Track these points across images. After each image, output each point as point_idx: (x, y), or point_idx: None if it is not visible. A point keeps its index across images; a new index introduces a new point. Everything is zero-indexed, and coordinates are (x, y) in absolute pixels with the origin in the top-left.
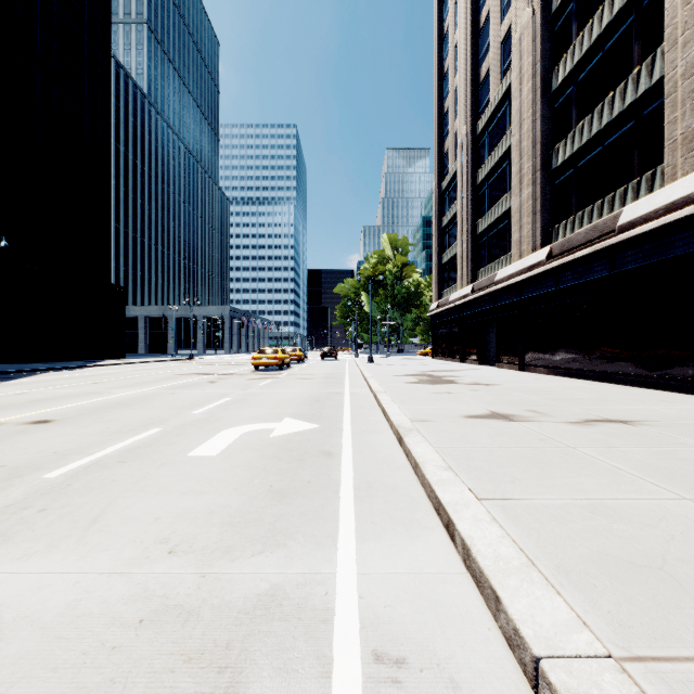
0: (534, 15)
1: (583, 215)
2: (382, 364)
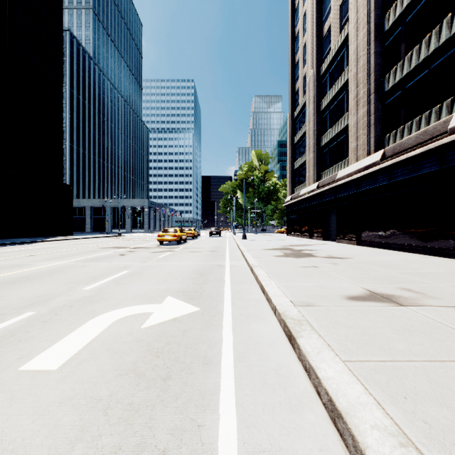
0: None
1: (412, 124)
2: (252, 240)
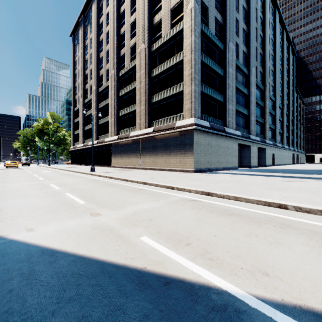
0: (95, 90)
1: (102, 136)
2: (54, 166)
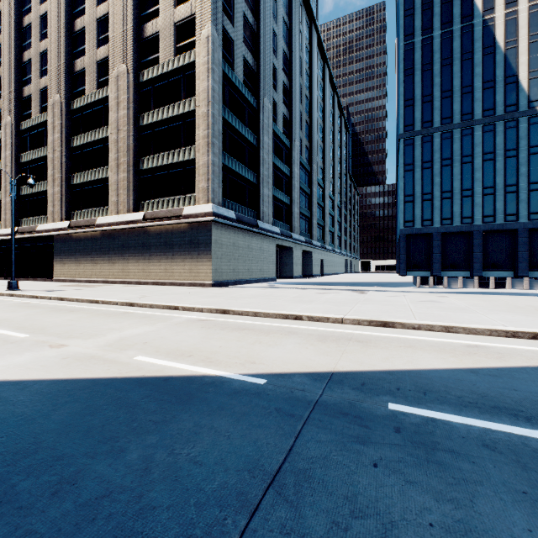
0: (12, 123)
1: (31, 220)
2: None
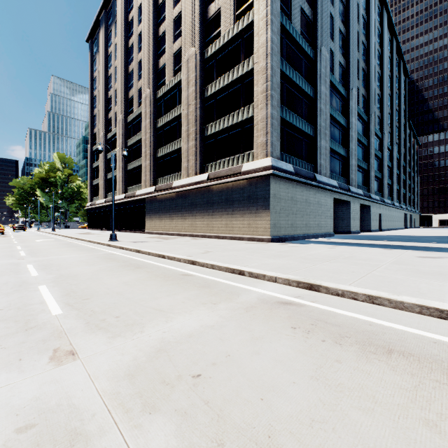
0: (122, 119)
1: (133, 188)
2: (61, 232)
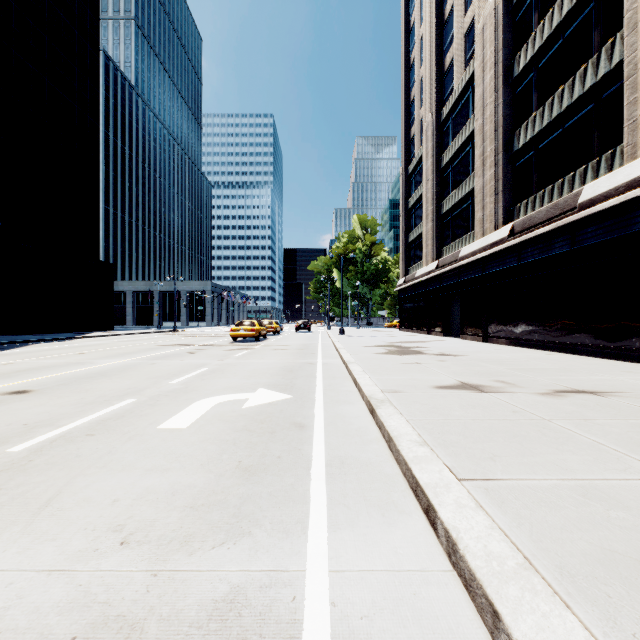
0: (496, 6)
1: (544, 194)
2: (352, 336)
